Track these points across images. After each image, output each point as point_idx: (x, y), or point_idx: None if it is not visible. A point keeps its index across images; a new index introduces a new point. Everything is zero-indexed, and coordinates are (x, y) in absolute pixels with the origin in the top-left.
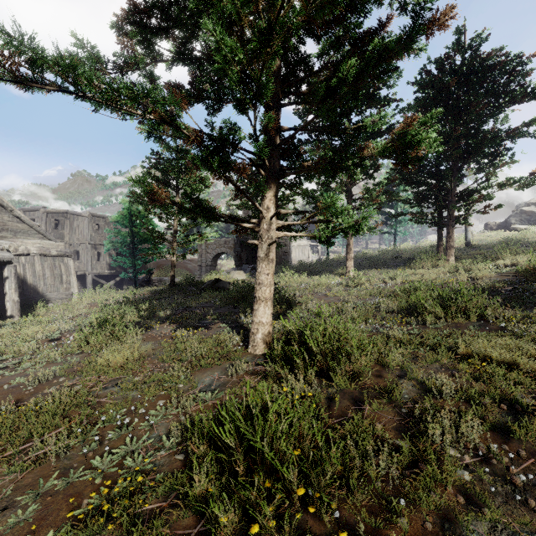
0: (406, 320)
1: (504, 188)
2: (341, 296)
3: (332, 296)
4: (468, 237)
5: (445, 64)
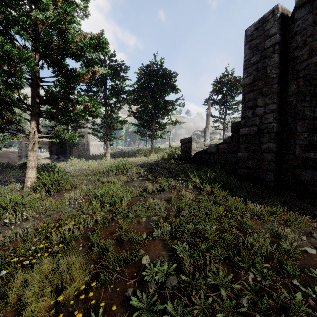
0: (104, 175)
1: (169, 125)
2: (90, 168)
3: (88, 169)
4: (170, 143)
5: (152, 68)
